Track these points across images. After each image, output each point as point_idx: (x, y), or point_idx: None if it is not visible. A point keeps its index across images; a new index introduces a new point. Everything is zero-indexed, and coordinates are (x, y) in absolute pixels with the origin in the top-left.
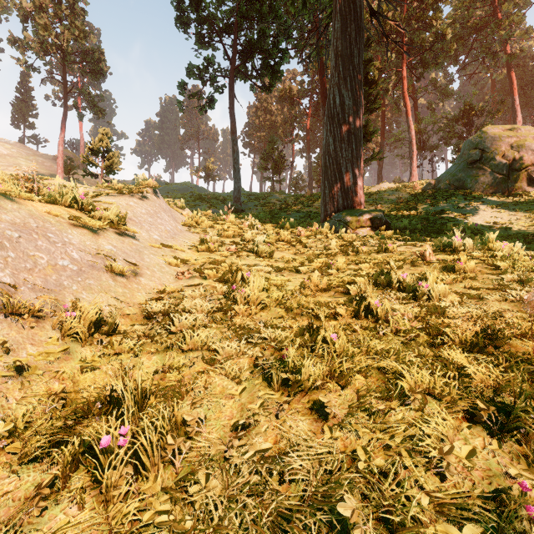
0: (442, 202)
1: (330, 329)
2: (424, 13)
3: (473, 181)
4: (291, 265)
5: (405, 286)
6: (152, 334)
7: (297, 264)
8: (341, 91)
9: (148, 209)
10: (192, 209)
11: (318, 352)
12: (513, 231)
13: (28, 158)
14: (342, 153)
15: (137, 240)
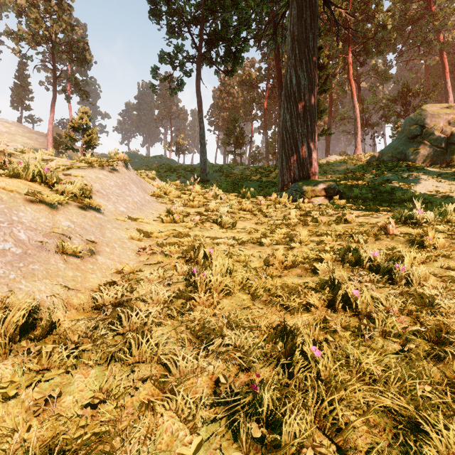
0: (387, 172)
1: (310, 339)
2: (367, 7)
3: (414, 154)
4: (253, 236)
5: (376, 265)
6: (95, 336)
7: (259, 235)
8: (297, 72)
9: (117, 181)
10: (164, 179)
11: (297, 375)
12: (454, 199)
13: (24, 135)
14: (298, 129)
15: (101, 213)
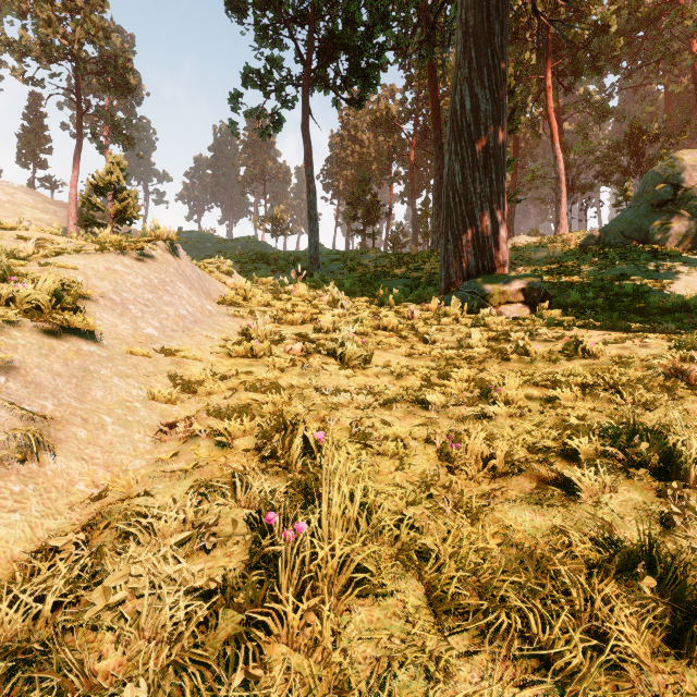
0: (619, 262)
1: None
2: None
3: (662, 231)
4: (407, 385)
5: None
6: None
7: (417, 382)
8: (474, 89)
9: (150, 276)
10: (250, 275)
11: None
12: None
13: (36, 206)
14: (475, 187)
15: (96, 343)
